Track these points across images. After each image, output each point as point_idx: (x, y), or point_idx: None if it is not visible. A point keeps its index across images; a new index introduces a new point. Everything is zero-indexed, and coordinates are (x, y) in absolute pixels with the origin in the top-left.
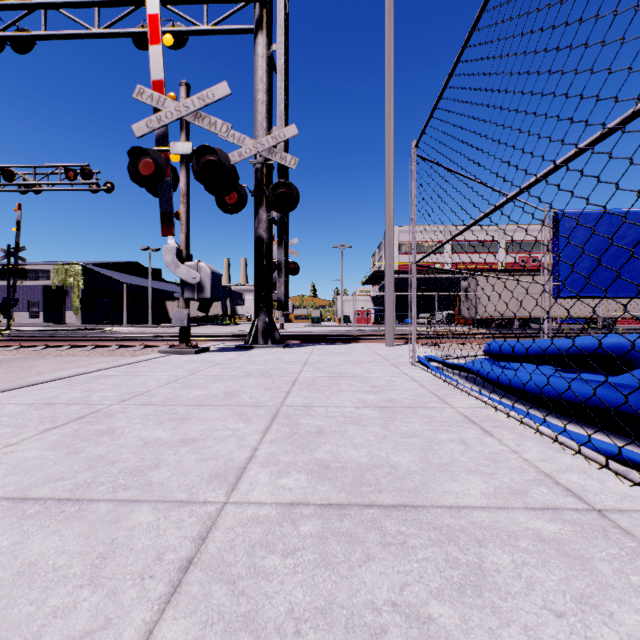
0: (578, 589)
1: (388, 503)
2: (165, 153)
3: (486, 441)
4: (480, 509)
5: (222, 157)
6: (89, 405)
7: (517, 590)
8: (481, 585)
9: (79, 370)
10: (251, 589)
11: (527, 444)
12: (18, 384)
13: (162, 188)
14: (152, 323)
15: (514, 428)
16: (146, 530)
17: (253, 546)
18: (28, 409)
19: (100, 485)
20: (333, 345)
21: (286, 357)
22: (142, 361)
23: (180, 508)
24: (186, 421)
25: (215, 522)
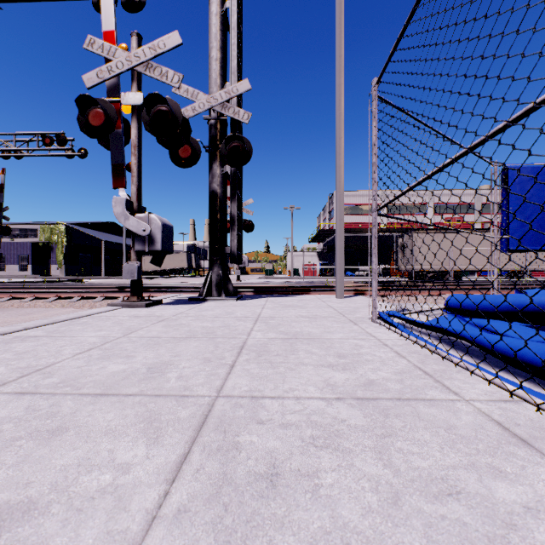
0: None
1: None
2: (116, 104)
3: None
4: None
5: (173, 107)
6: None
7: None
8: None
9: (0, 329)
10: None
11: None
12: None
13: (113, 140)
14: None
15: None
16: None
17: None
18: None
19: None
20: (285, 297)
21: (237, 311)
22: (84, 316)
23: None
24: (54, 438)
25: None
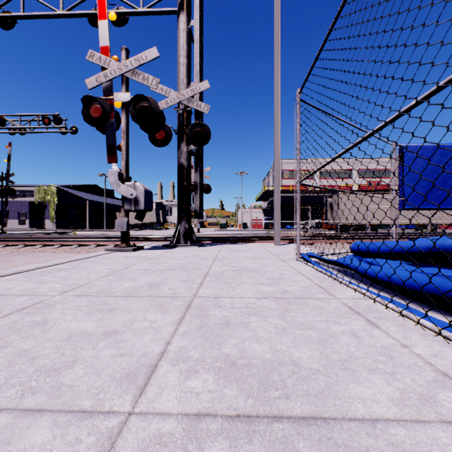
0: None
1: (297, 414)
2: (110, 101)
3: (375, 333)
4: (395, 423)
5: (152, 103)
6: (35, 296)
7: None
8: None
9: (39, 265)
10: None
11: (413, 337)
12: None
13: (108, 127)
14: (106, 228)
15: (395, 319)
16: None
17: None
18: None
19: (10, 388)
20: (236, 244)
21: (200, 254)
22: (91, 257)
23: (81, 421)
24: (112, 312)
25: (114, 444)
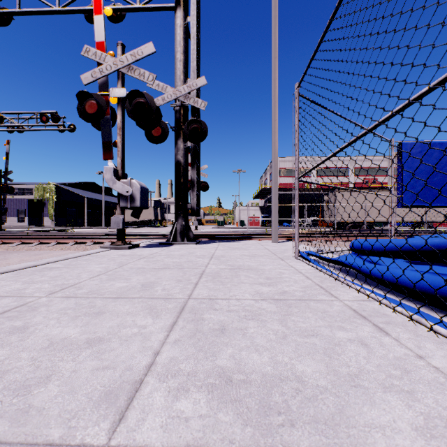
0: None
1: None
2: (106, 97)
3: (385, 342)
4: None
5: (149, 99)
6: (20, 297)
7: None
8: None
9: (31, 263)
10: None
11: (427, 346)
12: None
13: (103, 123)
14: (105, 225)
15: (405, 324)
16: None
17: None
18: None
19: None
20: (233, 242)
21: (197, 252)
22: (85, 255)
23: None
24: (99, 316)
25: None
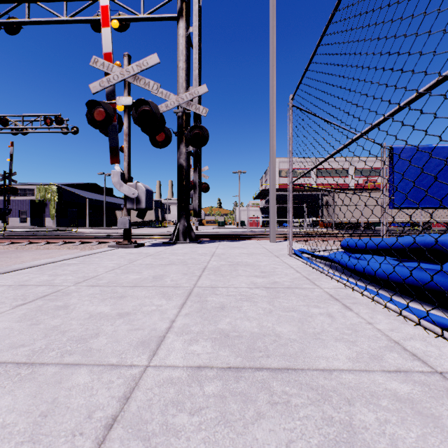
0: (434, 446)
1: (274, 366)
2: (113, 105)
3: (347, 314)
4: (347, 372)
5: (153, 107)
6: (53, 286)
7: (383, 447)
8: (353, 442)
9: (49, 260)
10: (162, 446)
11: (378, 317)
12: (3, 270)
13: (111, 130)
14: (106, 226)
15: (367, 304)
16: (82, 390)
17: (166, 405)
18: (7, 289)
19: (51, 351)
20: (233, 242)
21: (199, 250)
22: (96, 253)
23: (111, 371)
24: (123, 299)
25: (138, 383)
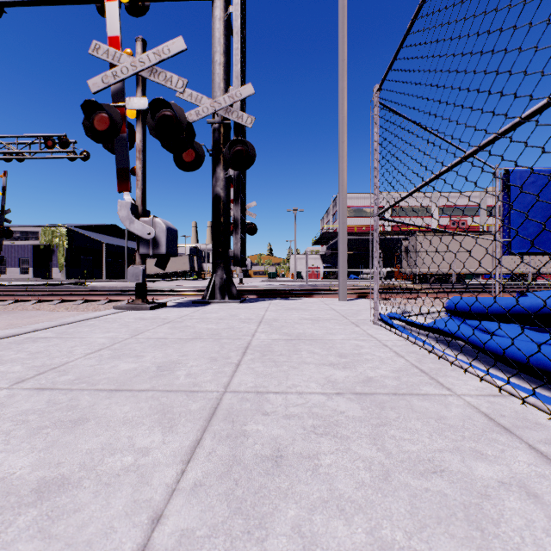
0: None
1: None
2: (121, 109)
3: None
4: None
5: (177, 112)
6: None
7: None
8: None
9: (11, 331)
10: None
11: None
12: None
13: (118, 144)
14: None
15: None
16: None
17: None
18: None
19: None
20: (288, 300)
21: (241, 313)
22: (91, 318)
23: None
24: (77, 427)
25: None
